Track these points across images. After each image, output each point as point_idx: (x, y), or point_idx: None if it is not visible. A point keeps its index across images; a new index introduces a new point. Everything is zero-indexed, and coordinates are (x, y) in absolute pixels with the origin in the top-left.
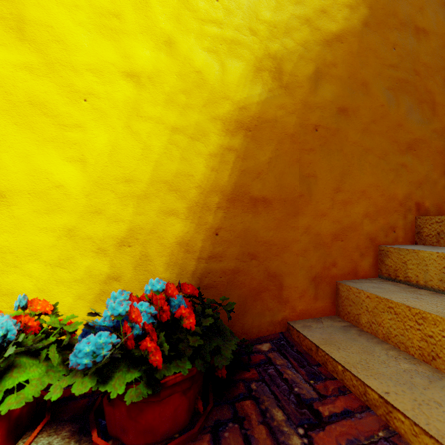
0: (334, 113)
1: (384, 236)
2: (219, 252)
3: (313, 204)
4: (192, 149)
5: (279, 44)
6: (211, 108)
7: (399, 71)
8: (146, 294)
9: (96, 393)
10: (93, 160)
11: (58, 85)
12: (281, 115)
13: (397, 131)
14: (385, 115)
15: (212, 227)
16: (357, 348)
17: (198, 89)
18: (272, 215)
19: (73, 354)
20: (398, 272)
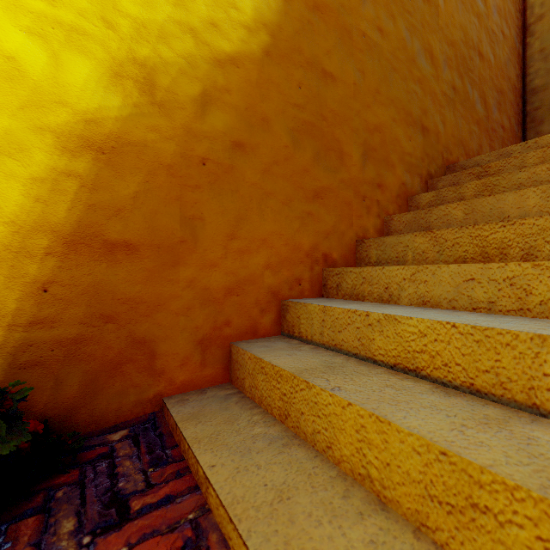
0: (227, 147)
1: (289, 289)
2: (49, 315)
3: (200, 253)
4: None
5: (150, 49)
6: (34, 114)
7: (305, 113)
8: None
9: None
10: None
11: None
12: (154, 139)
13: (303, 176)
14: (290, 157)
15: (36, 280)
16: (222, 418)
17: (10, 82)
18: (139, 264)
19: None
20: (295, 328)
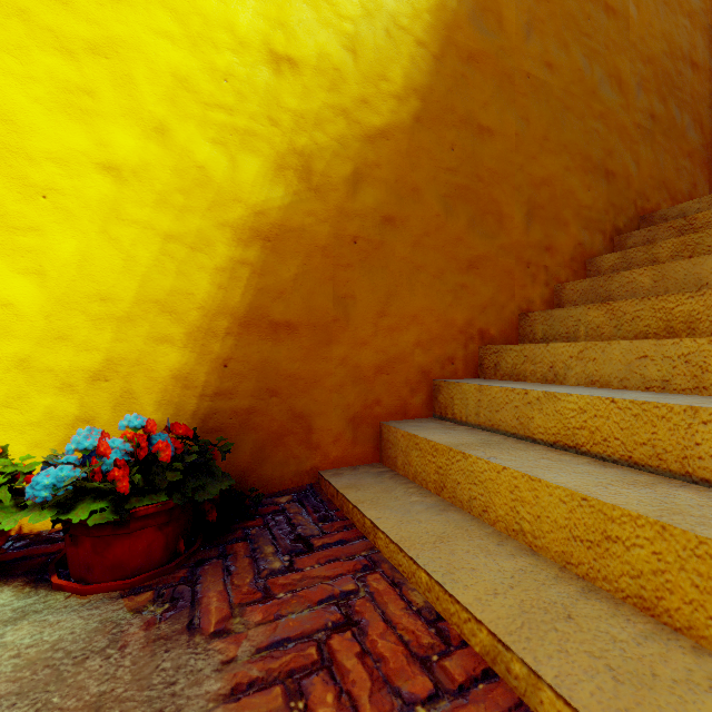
0: (377, 223)
1: (441, 368)
2: (229, 387)
3: (352, 331)
4: (193, 261)
5: (307, 137)
6: (217, 212)
7: (459, 176)
8: (125, 435)
9: (58, 551)
10: (56, 273)
11: (5, 176)
12: (311, 223)
13: (456, 245)
14: (442, 226)
15: (219, 357)
16: (379, 488)
17: (201, 188)
18: (298, 343)
19: (28, 488)
20: (448, 410)
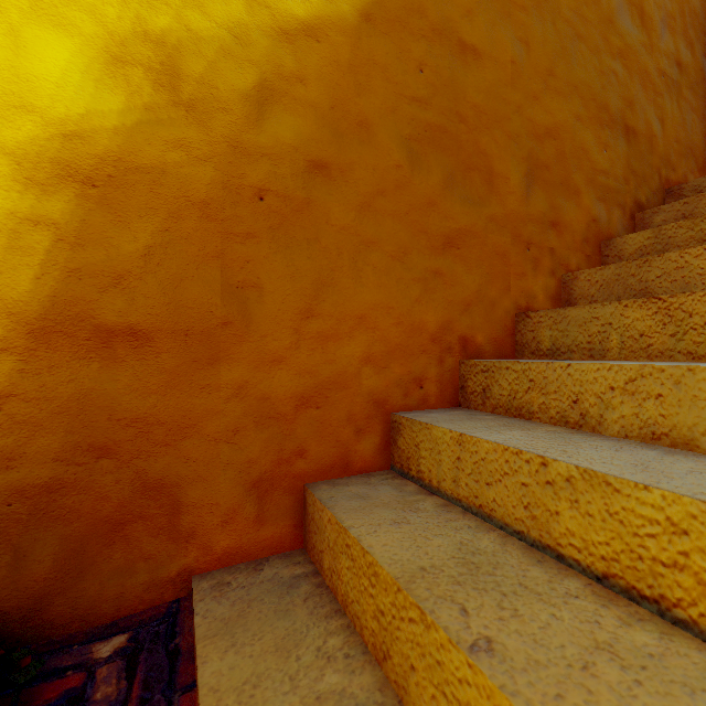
0: (300, 170)
1: (403, 395)
2: (4, 448)
3: (255, 341)
4: None
5: (171, 16)
6: None
7: (430, 112)
8: None
9: None
10: None
11: None
12: (178, 160)
13: (427, 213)
14: (405, 183)
15: None
16: (273, 637)
17: None
18: (153, 363)
19: None
20: (411, 463)
